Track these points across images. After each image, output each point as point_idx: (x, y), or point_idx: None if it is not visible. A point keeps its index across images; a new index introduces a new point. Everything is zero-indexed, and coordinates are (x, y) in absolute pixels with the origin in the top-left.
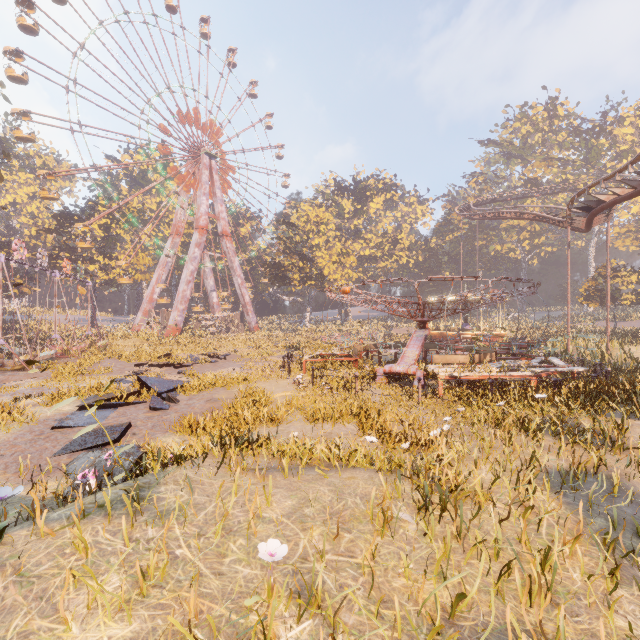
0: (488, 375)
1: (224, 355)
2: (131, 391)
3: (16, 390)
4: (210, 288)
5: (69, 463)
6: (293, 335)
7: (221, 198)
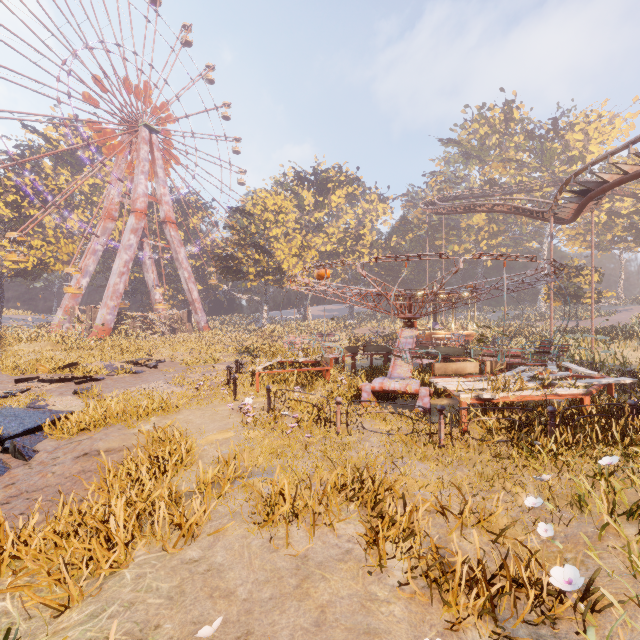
0: (528, 395)
1: (157, 362)
2: None
3: None
4: (152, 283)
5: None
6: (248, 336)
7: (164, 179)
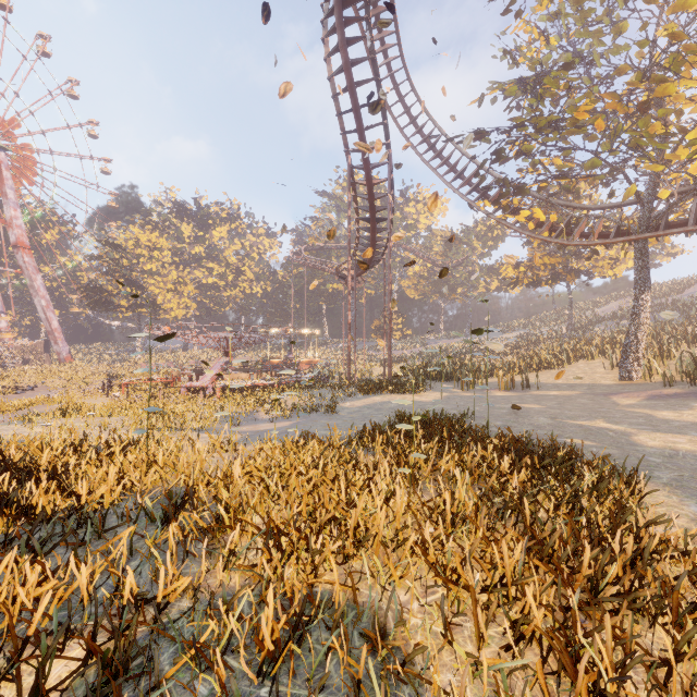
0: (249, 384)
1: (30, 387)
2: None
3: None
4: None
5: None
6: (119, 366)
7: (15, 201)
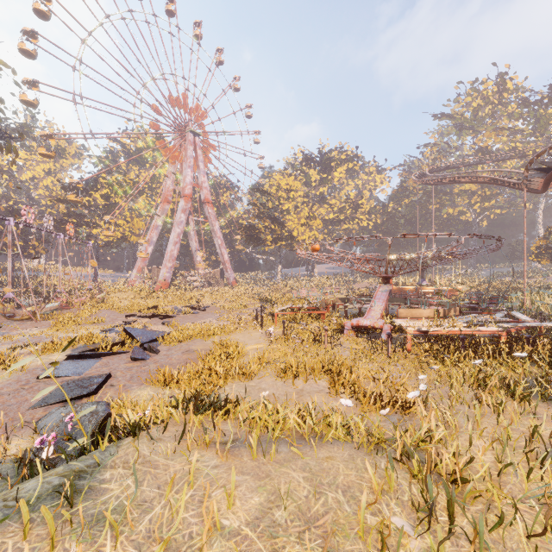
0: (457, 330)
1: (205, 307)
2: (116, 341)
3: (18, 338)
4: (194, 248)
5: (42, 418)
6: (266, 289)
7: (204, 170)
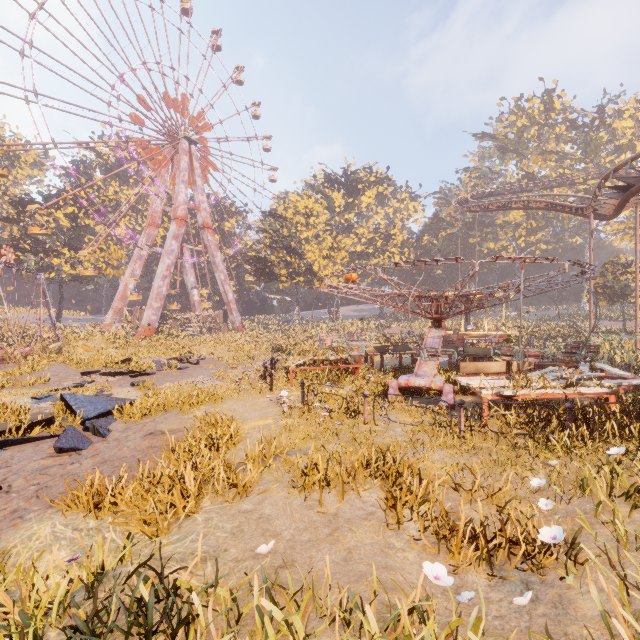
0: (550, 393)
1: (198, 359)
2: (37, 419)
3: None
4: (190, 285)
5: None
6: (280, 335)
7: (202, 187)
